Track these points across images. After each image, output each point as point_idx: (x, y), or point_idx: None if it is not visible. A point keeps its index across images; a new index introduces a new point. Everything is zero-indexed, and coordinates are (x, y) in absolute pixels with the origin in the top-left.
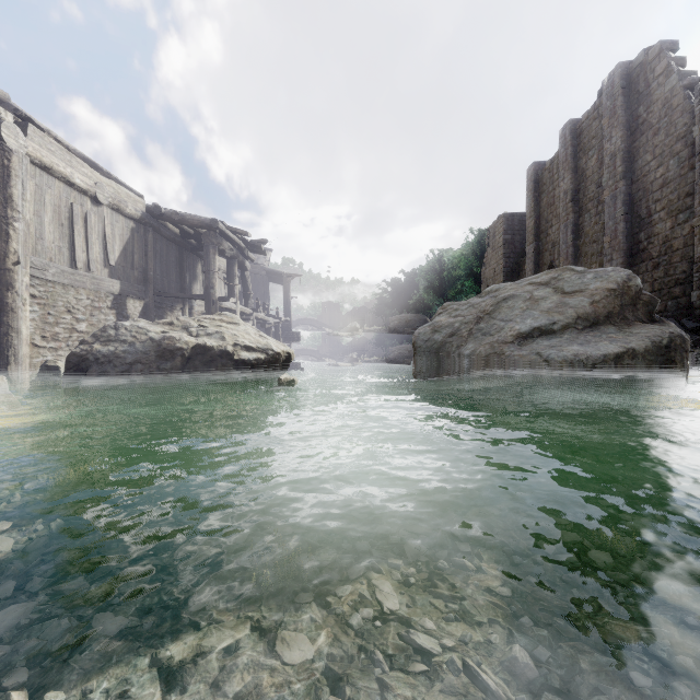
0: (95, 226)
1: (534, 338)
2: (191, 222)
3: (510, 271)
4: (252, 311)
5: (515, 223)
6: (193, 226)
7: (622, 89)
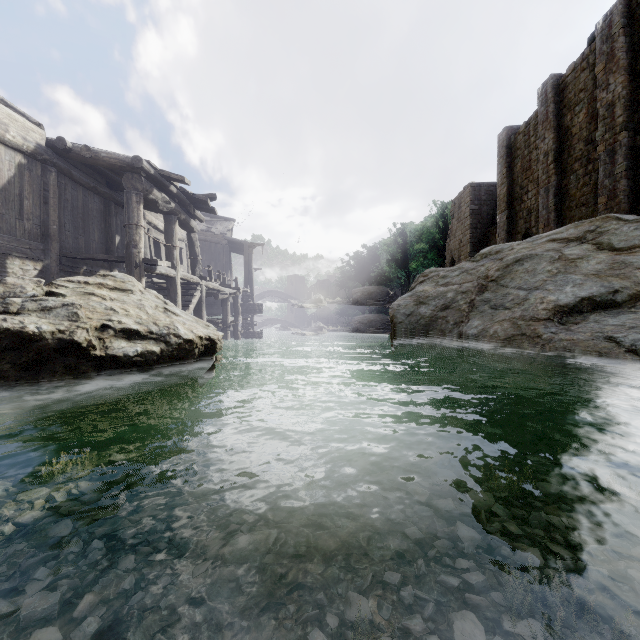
0: None
1: (584, 313)
2: (108, 161)
3: (477, 242)
4: (200, 279)
5: (482, 193)
6: (110, 167)
7: (623, 28)
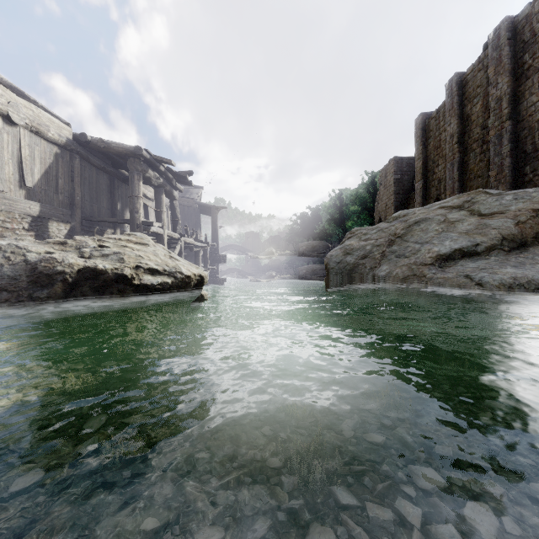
0: (8, 146)
1: (456, 260)
2: (117, 150)
3: (399, 205)
4: (180, 236)
5: (404, 165)
6: (118, 154)
7: (508, 40)
